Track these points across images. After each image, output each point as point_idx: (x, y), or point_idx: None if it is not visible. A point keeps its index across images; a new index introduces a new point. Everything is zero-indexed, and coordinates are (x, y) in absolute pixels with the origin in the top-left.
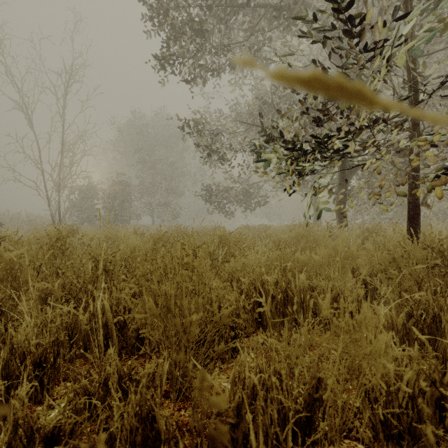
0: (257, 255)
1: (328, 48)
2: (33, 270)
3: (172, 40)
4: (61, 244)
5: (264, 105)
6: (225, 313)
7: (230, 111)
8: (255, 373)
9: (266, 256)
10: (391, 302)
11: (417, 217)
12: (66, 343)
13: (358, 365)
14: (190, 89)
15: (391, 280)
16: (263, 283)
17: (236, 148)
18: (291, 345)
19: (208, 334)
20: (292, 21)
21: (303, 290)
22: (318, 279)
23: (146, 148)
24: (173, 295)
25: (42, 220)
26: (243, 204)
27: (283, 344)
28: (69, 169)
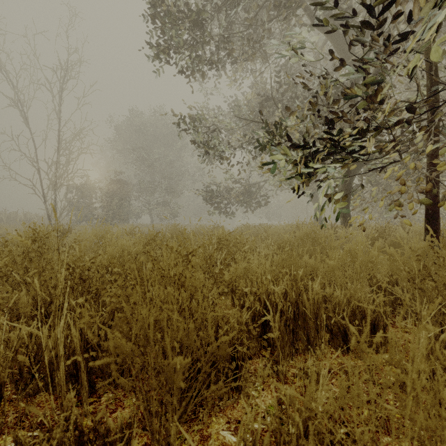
0: (259, 259)
1: (332, 40)
2: (1, 278)
3: (169, 30)
4: (39, 247)
5: (265, 100)
6: (224, 342)
7: (229, 108)
8: (267, 443)
9: (270, 259)
10: (428, 320)
11: (437, 216)
12: (25, 373)
13: (429, 443)
14: (187, 83)
15: (420, 290)
16: (269, 294)
17: (236, 145)
18: (308, 379)
19: (202, 371)
20: (295, 10)
21: (317, 302)
22: (332, 288)
23: (145, 146)
24: (152, 323)
25: (39, 219)
26: (242, 202)
27: (308, 398)
28: (65, 167)
